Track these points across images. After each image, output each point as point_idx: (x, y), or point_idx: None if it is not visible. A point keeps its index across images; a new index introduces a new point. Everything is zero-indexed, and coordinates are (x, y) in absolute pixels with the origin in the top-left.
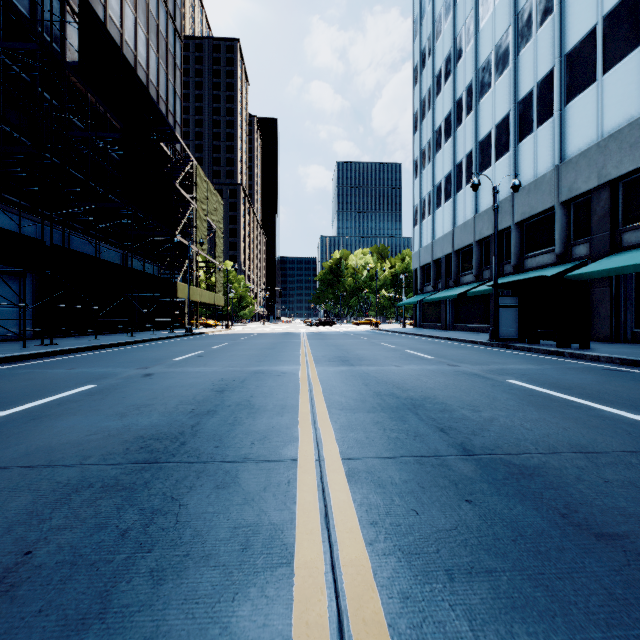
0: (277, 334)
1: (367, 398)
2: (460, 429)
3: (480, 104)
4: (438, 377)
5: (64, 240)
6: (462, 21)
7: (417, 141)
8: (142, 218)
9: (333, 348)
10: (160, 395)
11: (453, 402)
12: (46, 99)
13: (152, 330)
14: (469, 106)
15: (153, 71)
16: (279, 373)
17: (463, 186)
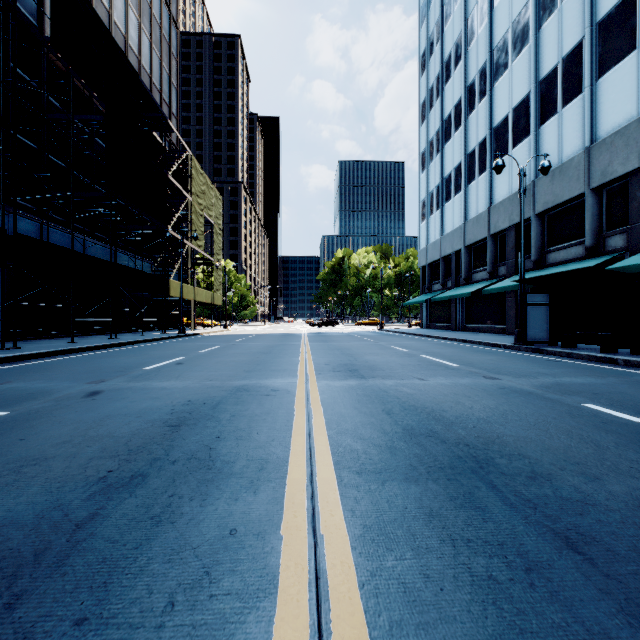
0: (276, 335)
1: (396, 443)
2: (605, 540)
3: (495, 87)
4: (483, 398)
5: (42, 233)
6: (474, 0)
7: (424, 132)
8: (133, 212)
9: (337, 352)
10: (80, 435)
11: (537, 453)
12: (21, 77)
13: (145, 331)
14: (482, 90)
15: (146, 57)
16: (268, 391)
17: (475, 177)
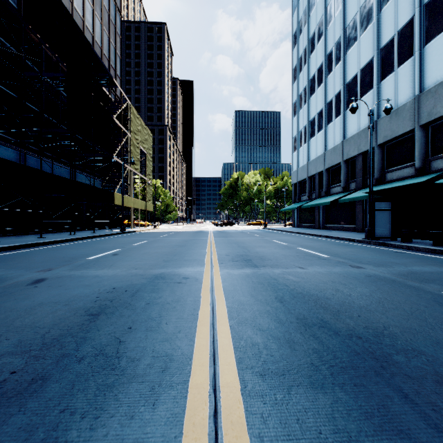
0: (190, 232)
1: (293, 335)
2: None
3: (347, 54)
4: (357, 286)
5: (20, 158)
6: None
7: (295, 89)
8: (89, 144)
9: (235, 245)
10: (6, 325)
11: (430, 348)
12: (4, 45)
13: (97, 229)
14: (338, 57)
15: (98, 34)
16: (180, 278)
17: (333, 119)
